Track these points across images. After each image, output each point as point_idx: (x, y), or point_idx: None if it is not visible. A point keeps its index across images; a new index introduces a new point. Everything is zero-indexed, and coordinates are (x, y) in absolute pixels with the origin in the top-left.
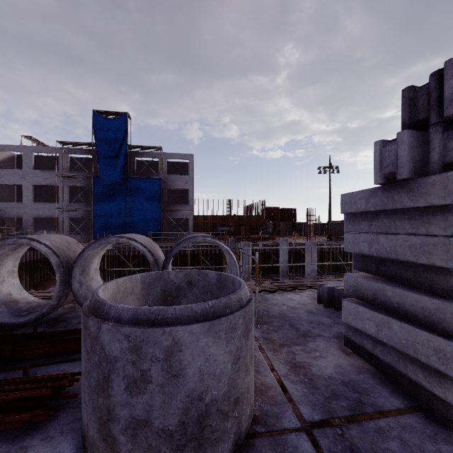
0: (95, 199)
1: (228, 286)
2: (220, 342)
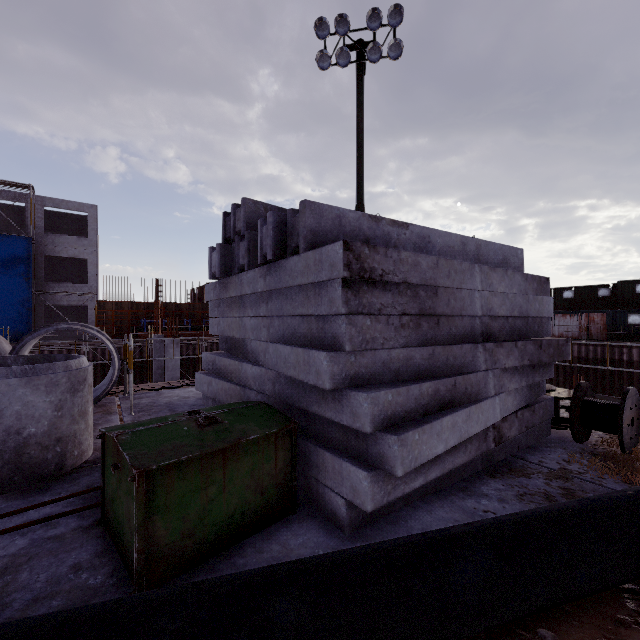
0: None
1: None
2: (40, 393)
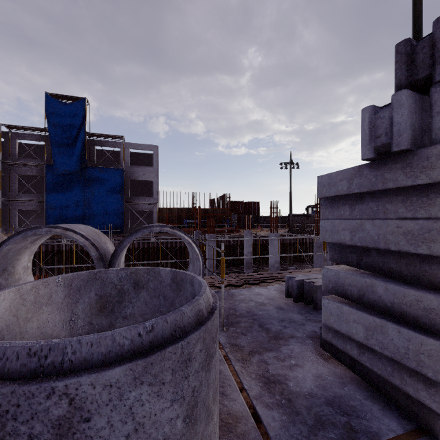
0: (48, 190)
1: (185, 287)
2: (163, 389)
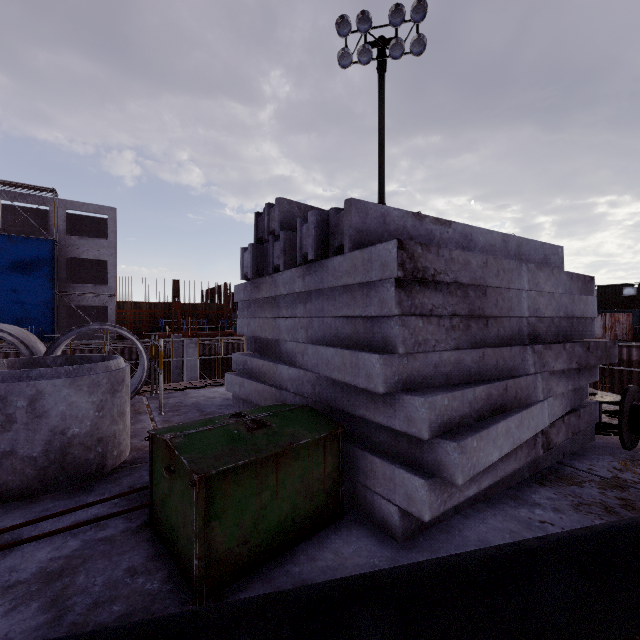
0: None
1: None
2: (83, 393)
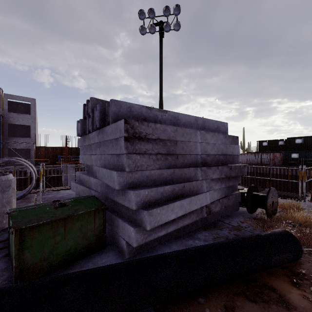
0: None
1: None
2: None
